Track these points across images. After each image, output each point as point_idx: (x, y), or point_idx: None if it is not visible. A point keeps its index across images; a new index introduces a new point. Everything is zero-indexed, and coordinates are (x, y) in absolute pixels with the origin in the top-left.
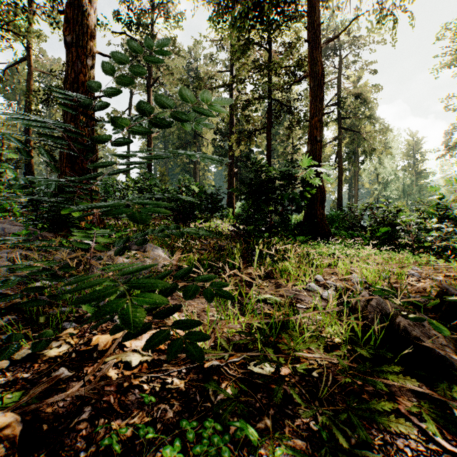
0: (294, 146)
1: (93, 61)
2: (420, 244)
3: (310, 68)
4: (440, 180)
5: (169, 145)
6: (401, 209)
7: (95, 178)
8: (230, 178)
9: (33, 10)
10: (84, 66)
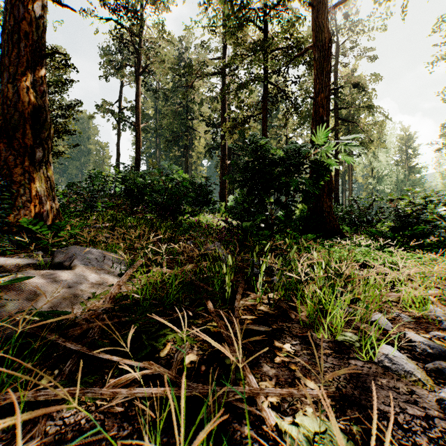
0: (288, 138)
1: (44, 8)
2: None
3: (315, 37)
4: (437, 174)
5: (161, 138)
6: (432, 200)
7: (46, 160)
8: (222, 171)
9: None
10: (29, 11)
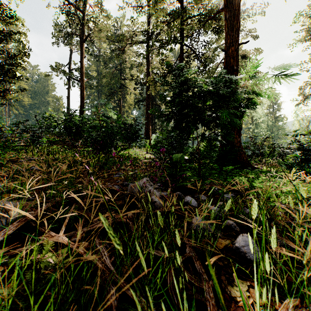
0: None
1: None
2: None
3: (226, 0)
4: (296, 121)
5: (102, 93)
6: None
7: None
8: (147, 116)
9: None
10: None
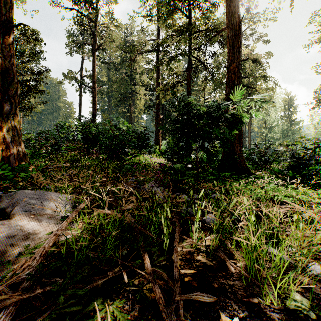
0: (205, 99)
1: None
2: None
3: (228, 20)
4: (311, 125)
5: (112, 99)
6: (320, 146)
7: (14, 113)
8: (157, 123)
9: None
10: None
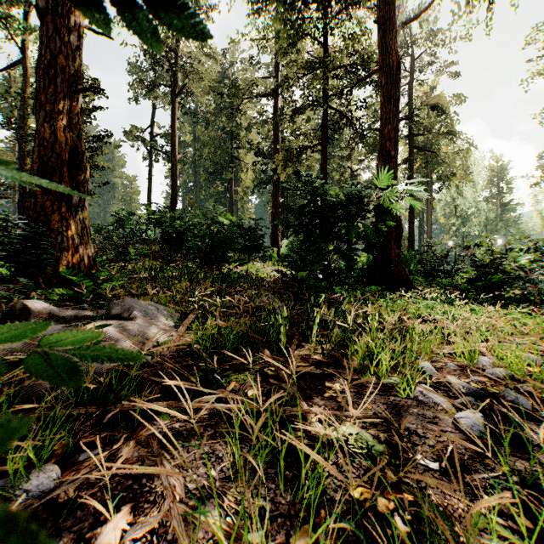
0: (353, 170)
1: (80, 38)
2: (537, 297)
3: (382, 60)
4: (534, 213)
5: (200, 171)
6: (512, 248)
7: (83, 205)
8: (274, 210)
9: (30, 1)
10: (65, 43)
